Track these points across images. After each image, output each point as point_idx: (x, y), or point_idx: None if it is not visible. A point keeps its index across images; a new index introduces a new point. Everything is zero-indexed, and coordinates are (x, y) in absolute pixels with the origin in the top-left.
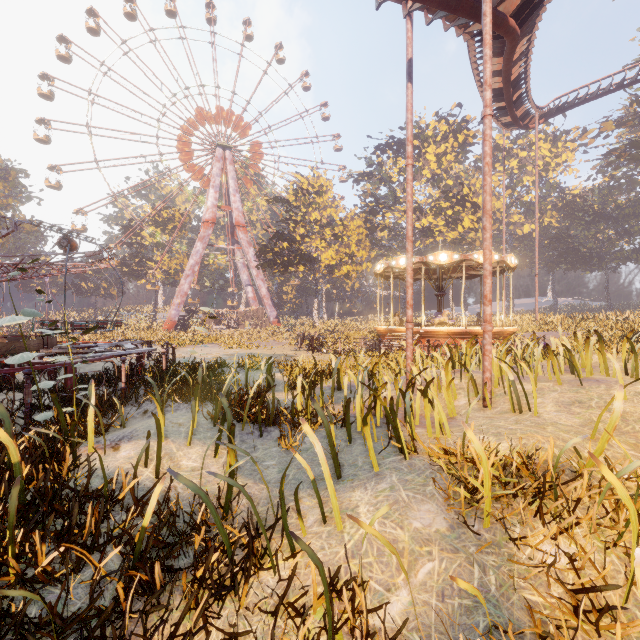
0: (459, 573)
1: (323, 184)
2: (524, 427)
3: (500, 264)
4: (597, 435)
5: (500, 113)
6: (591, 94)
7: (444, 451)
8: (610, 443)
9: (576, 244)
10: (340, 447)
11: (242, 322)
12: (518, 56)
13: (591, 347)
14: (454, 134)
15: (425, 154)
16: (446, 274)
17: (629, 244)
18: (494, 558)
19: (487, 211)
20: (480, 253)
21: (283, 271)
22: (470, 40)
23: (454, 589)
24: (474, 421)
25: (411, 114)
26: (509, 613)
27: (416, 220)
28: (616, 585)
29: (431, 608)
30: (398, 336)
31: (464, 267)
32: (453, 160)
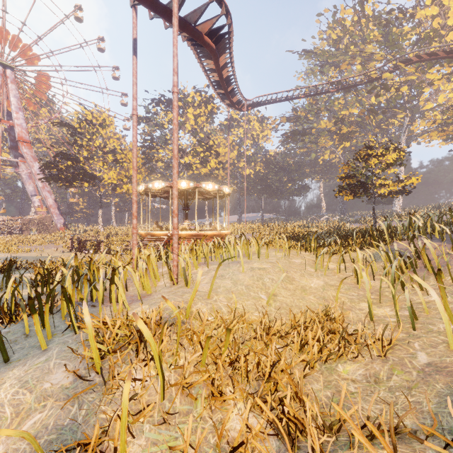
0: (60, 415)
1: (106, 119)
2: (172, 296)
3: (220, 191)
4: (214, 295)
5: (223, 97)
6: (274, 99)
7: (101, 322)
8: (217, 299)
9: (271, 183)
10: (34, 332)
11: (26, 228)
12: (225, 64)
13: (241, 243)
14: (205, 104)
15: (187, 113)
16: (191, 196)
17: (293, 186)
18: (94, 395)
19: (175, 155)
20: (207, 183)
21: (68, 185)
22: (188, 42)
23: (48, 430)
24: (159, 295)
25: (136, 78)
26: (82, 433)
27: (180, 157)
28: (136, 393)
29: (18, 452)
30: (154, 238)
31: (197, 192)
32: (205, 121)
